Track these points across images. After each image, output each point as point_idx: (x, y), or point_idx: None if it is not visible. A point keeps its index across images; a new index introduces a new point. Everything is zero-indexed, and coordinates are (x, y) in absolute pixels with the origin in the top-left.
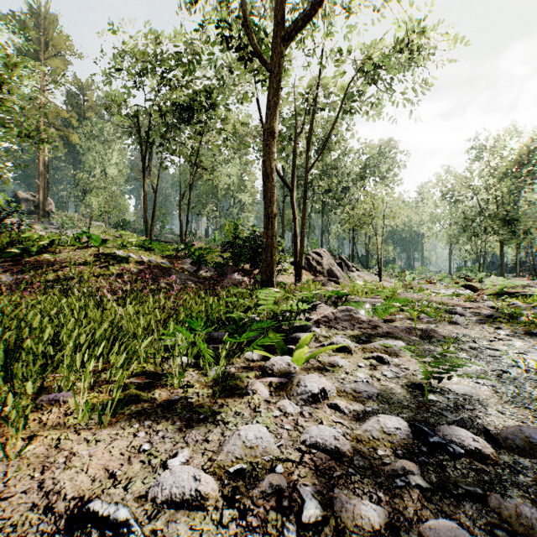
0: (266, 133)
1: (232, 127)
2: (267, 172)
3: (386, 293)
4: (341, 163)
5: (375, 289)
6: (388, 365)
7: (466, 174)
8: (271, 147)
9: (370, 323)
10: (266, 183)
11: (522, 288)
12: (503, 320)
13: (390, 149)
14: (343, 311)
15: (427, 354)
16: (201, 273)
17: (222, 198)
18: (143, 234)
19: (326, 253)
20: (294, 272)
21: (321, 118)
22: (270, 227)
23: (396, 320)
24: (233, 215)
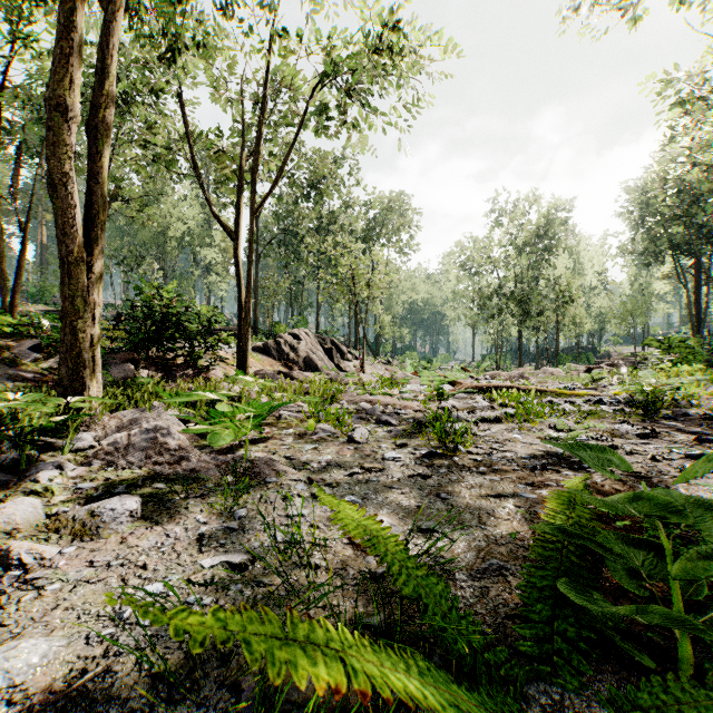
0: (49, 107)
1: (165, 141)
2: (54, 179)
3: (190, 399)
4: (343, 217)
5: (321, 385)
6: (0, 575)
7: (486, 245)
8: (62, 134)
9: (176, 453)
10: (54, 199)
11: (518, 380)
12: (428, 430)
13: (400, 205)
14: (147, 432)
15: (175, 522)
16: (51, 364)
17: (174, 252)
18: (36, 301)
19: (309, 336)
20: (237, 361)
21: (313, 153)
22: (67, 281)
23: (269, 440)
24: (193, 278)
